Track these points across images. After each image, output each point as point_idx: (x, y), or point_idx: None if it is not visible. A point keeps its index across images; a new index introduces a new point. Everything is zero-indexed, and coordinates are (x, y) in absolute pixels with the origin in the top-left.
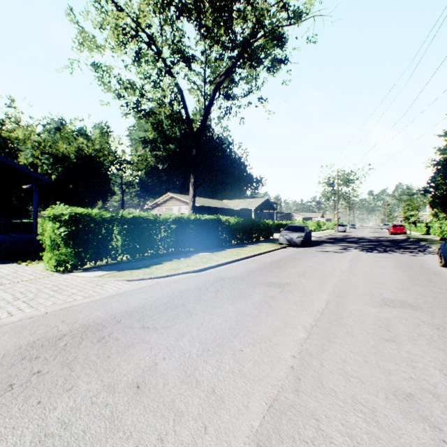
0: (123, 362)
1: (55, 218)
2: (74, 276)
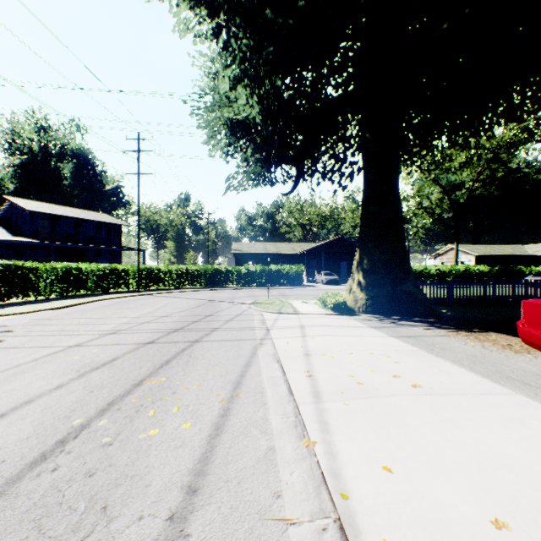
0: None
1: None
2: None
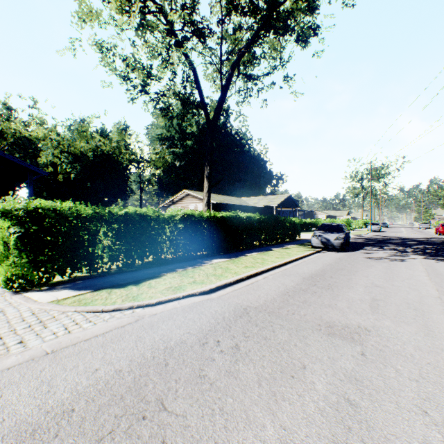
0: None
1: (5, 214)
2: (22, 301)
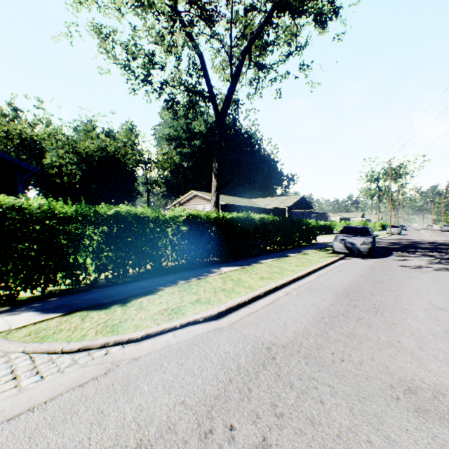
0: None
1: None
2: None
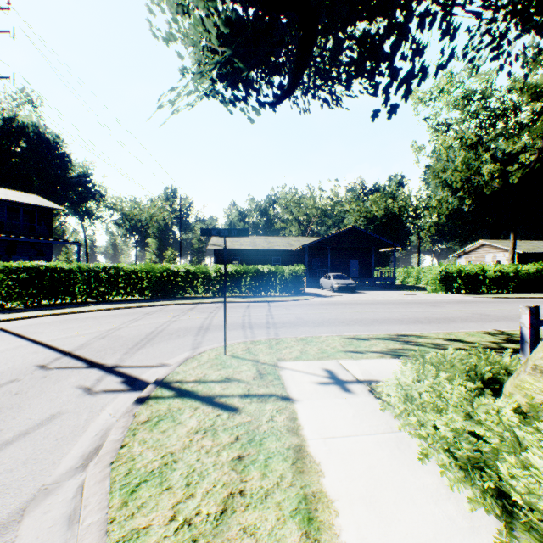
0: (489, 304)
1: (433, 270)
2: (445, 294)
